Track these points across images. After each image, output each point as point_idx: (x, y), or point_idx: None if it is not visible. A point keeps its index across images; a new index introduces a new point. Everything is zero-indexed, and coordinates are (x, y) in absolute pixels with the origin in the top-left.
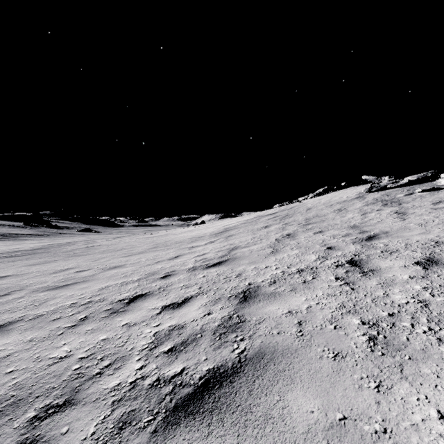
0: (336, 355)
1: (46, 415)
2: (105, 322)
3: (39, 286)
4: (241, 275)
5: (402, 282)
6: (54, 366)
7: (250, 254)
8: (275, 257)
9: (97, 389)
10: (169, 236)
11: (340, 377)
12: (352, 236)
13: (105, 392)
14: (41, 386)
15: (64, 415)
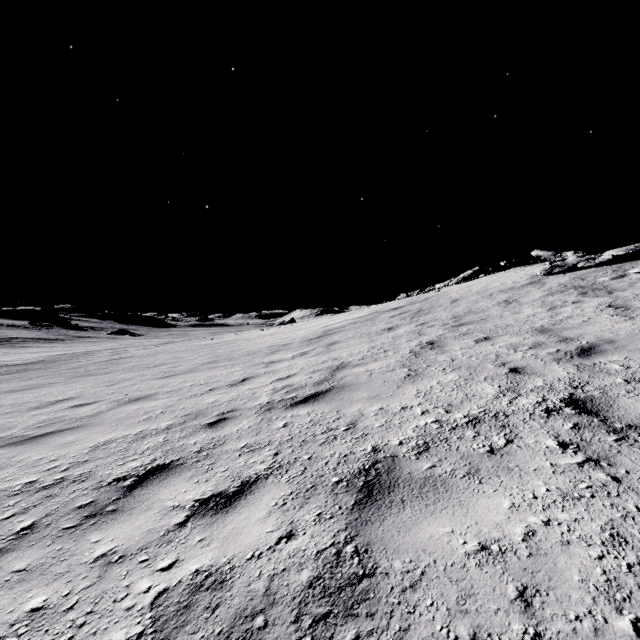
0: None
1: None
2: (62, 545)
3: None
4: (355, 425)
5: None
6: None
7: (368, 379)
8: (415, 386)
9: None
10: (238, 343)
11: None
12: (549, 347)
13: None
14: None
15: None
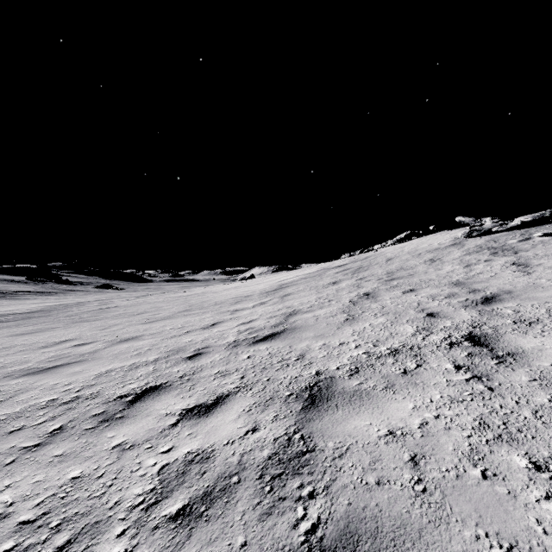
0: None
1: None
2: (86, 439)
3: (16, 367)
4: (303, 356)
5: None
6: None
7: (315, 322)
8: (352, 327)
9: None
10: (207, 295)
11: None
12: (460, 297)
13: None
14: None
15: None
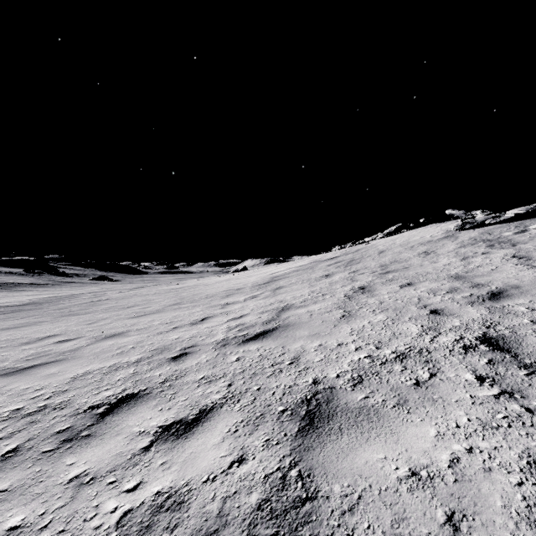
0: None
1: None
2: (41, 467)
3: None
4: (298, 359)
5: None
6: None
7: (309, 319)
8: (349, 325)
9: None
10: (199, 288)
11: None
12: (463, 291)
13: None
14: None
15: None
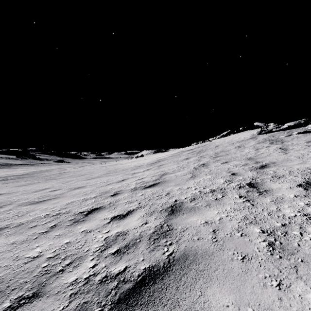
0: (243, 257)
1: (18, 306)
2: (68, 229)
3: (23, 201)
4: (169, 193)
5: (290, 200)
6: (28, 264)
7: (175, 178)
8: (193, 180)
9: (59, 283)
10: (118, 165)
11: (248, 276)
12: (249, 165)
13: (65, 286)
14: (17, 280)
15: (32, 306)
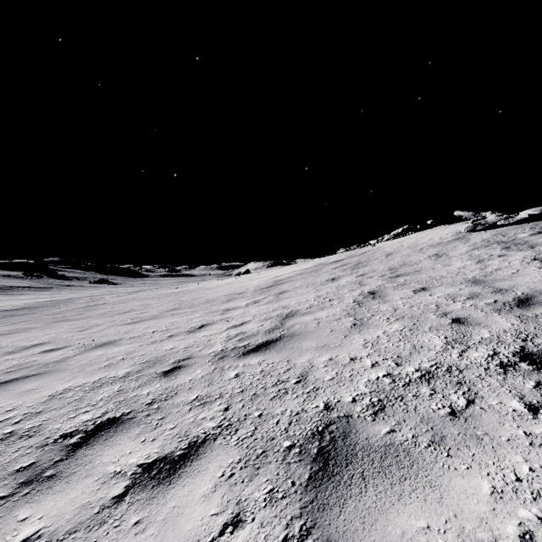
0: None
1: None
2: None
3: None
4: (306, 377)
5: None
6: None
7: (316, 327)
8: (362, 335)
9: None
10: (199, 292)
11: None
12: (486, 297)
13: None
14: None
15: None
